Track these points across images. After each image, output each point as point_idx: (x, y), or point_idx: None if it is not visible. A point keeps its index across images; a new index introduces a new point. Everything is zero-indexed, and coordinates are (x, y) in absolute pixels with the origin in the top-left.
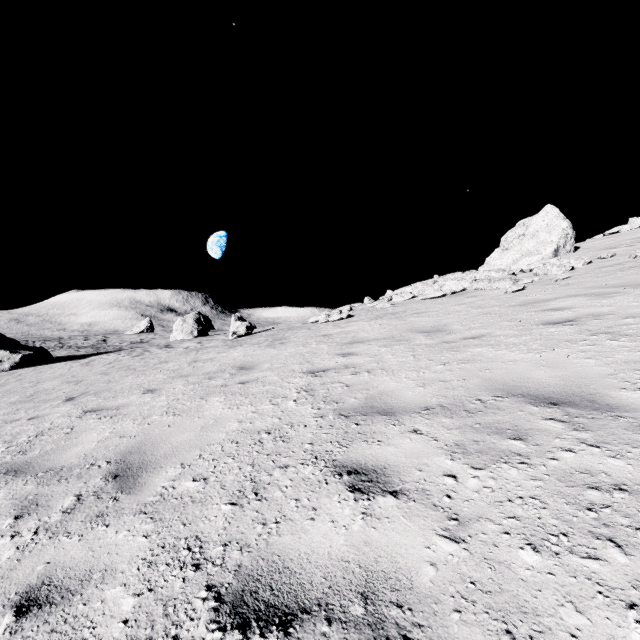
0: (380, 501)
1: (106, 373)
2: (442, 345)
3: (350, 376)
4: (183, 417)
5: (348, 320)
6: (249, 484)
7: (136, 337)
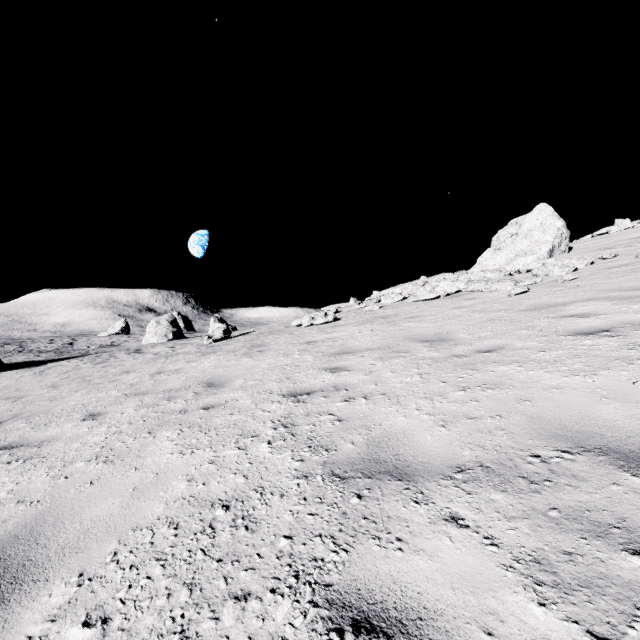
0: None
1: (55, 386)
2: (453, 360)
3: (342, 403)
4: (115, 466)
5: (334, 324)
6: None
7: (107, 340)
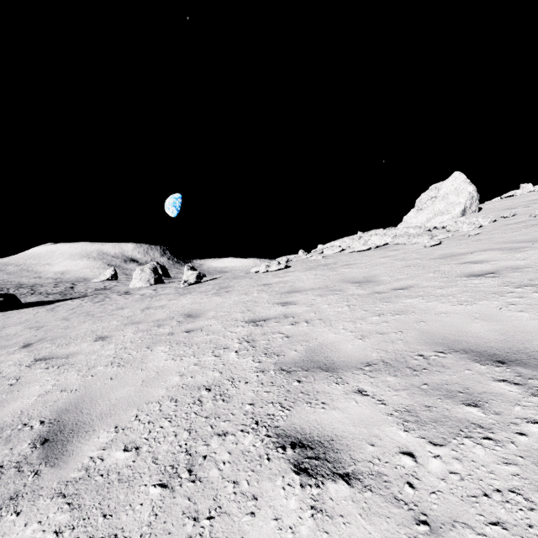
0: (331, 489)
1: (67, 319)
2: (374, 295)
3: (290, 326)
4: (126, 369)
5: (286, 270)
6: (183, 457)
7: (100, 284)
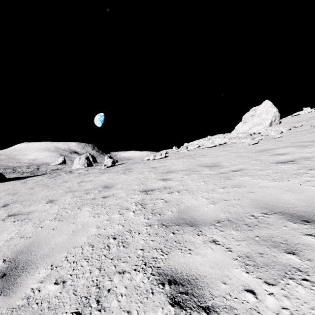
0: None
1: (32, 188)
2: (219, 175)
3: (167, 194)
4: (63, 222)
5: (165, 159)
6: (94, 290)
7: (55, 167)
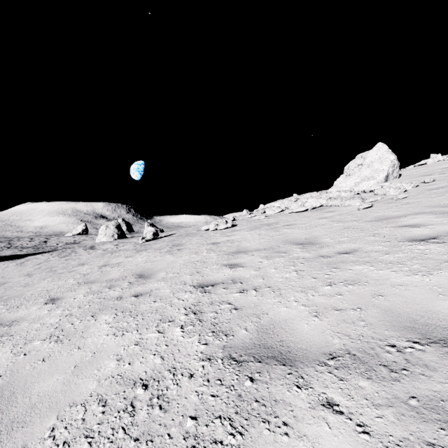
0: None
1: (30, 275)
2: (320, 260)
3: (238, 294)
4: (63, 345)
5: (232, 229)
6: None
7: (71, 239)
